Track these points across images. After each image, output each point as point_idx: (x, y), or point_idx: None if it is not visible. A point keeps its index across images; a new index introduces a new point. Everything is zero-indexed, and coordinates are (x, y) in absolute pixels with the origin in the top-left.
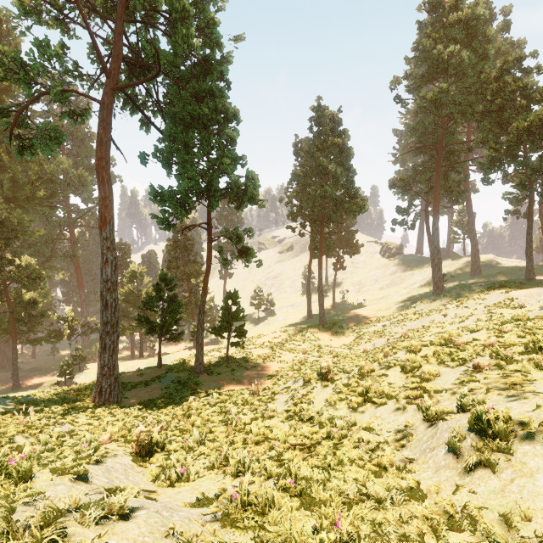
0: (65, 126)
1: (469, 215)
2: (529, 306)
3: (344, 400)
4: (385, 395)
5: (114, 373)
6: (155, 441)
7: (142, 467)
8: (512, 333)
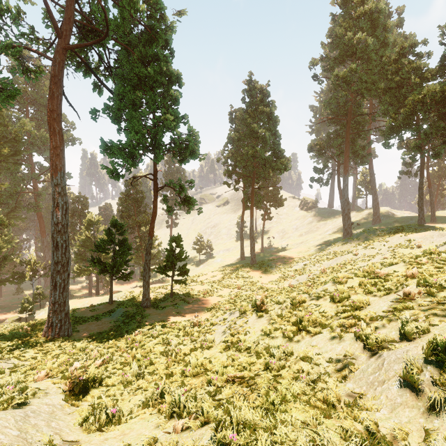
0: (29, 93)
1: (371, 175)
2: (424, 246)
3: (278, 329)
4: (319, 324)
5: (65, 309)
6: (92, 376)
7: (74, 406)
8: (429, 265)
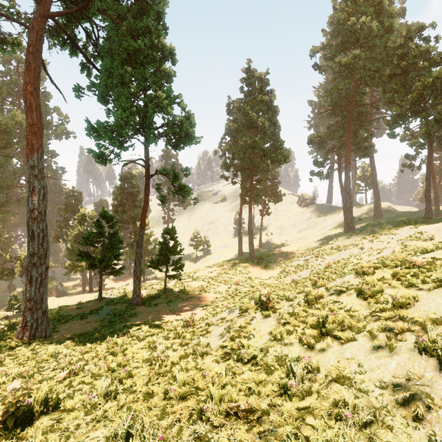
0: (21, 84)
1: (372, 169)
2: (437, 238)
3: (292, 333)
4: (348, 327)
5: (42, 307)
6: (43, 399)
7: None
8: None
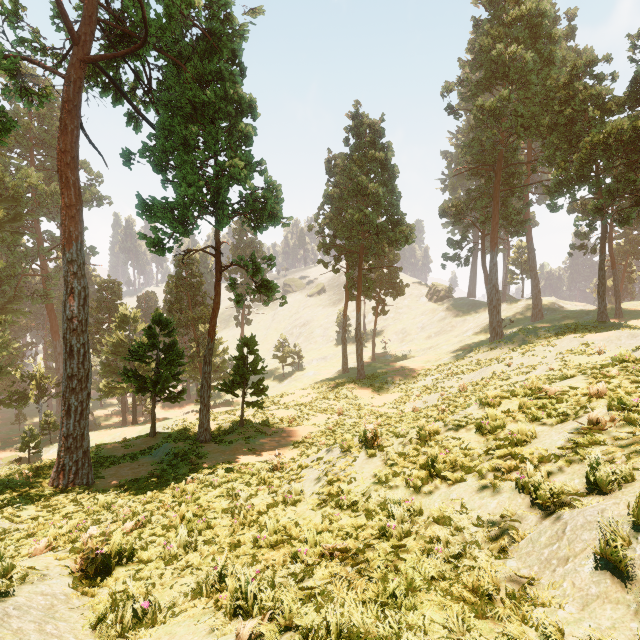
0: (34, 130)
1: (530, 251)
2: (608, 352)
3: (399, 475)
4: (460, 468)
5: (83, 445)
6: (117, 548)
7: (87, 595)
8: (621, 378)
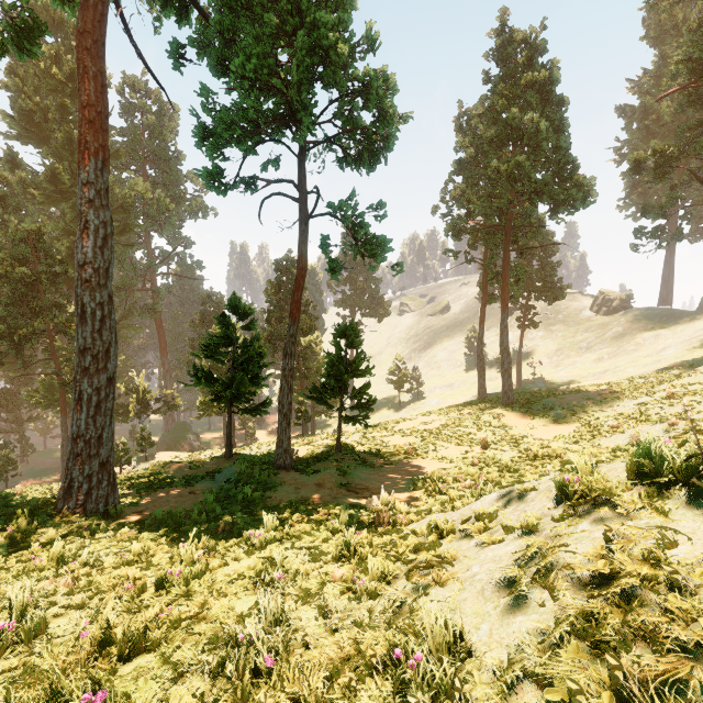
0: (145, 142)
1: None
2: None
3: None
4: None
5: (100, 454)
6: None
7: None
8: None
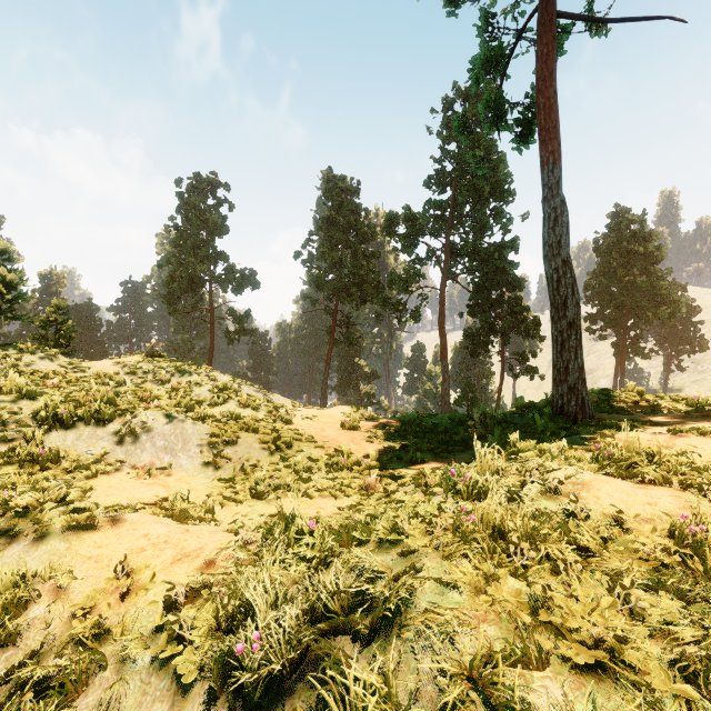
0: None
1: None
2: None
3: None
4: None
5: None
6: None
7: None
8: None
